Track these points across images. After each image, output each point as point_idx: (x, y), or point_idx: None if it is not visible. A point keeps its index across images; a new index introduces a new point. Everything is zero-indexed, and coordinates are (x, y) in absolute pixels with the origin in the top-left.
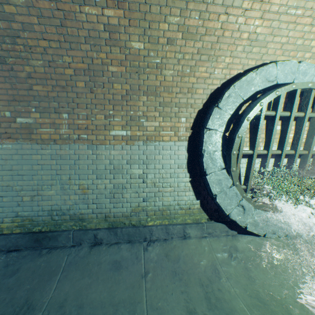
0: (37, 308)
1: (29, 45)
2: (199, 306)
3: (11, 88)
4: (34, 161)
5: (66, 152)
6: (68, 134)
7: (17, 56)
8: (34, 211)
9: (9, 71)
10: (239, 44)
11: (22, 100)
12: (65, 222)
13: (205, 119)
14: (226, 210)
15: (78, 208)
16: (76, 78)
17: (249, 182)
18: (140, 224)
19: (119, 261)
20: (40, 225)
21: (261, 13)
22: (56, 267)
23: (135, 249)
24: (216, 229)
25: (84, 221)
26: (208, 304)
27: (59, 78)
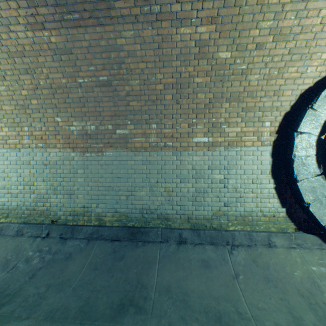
0: (149, 289)
1: (130, 68)
2: (305, 315)
3: (113, 106)
4: (128, 166)
5: (154, 158)
6: (156, 142)
7: (120, 79)
8: (128, 209)
9: (113, 91)
10: None
11: (121, 114)
12: (153, 220)
13: (294, 122)
14: (321, 220)
15: (164, 209)
16: (164, 92)
17: None
18: (220, 228)
19: (207, 260)
20: (133, 221)
21: None
22: (152, 258)
23: (220, 251)
24: (306, 241)
25: (169, 221)
26: (315, 315)
27: (151, 94)
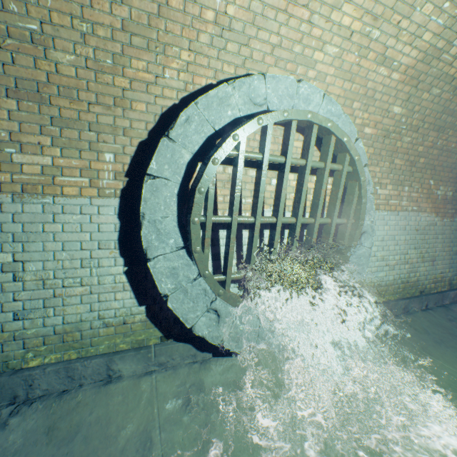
0: None
1: None
2: None
3: None
4: None
5: None
6: None
7: None
8: None
9: None
10: (203, 30)
11: None
12: None
13: (152, 158)
14: (186, 321)
15: None
16: None
17: (228, 269)
18: (6, 368)
19: None
20: None
21: None
22: None
23: None
24: (174, 355)
25: None
26: None
27: None
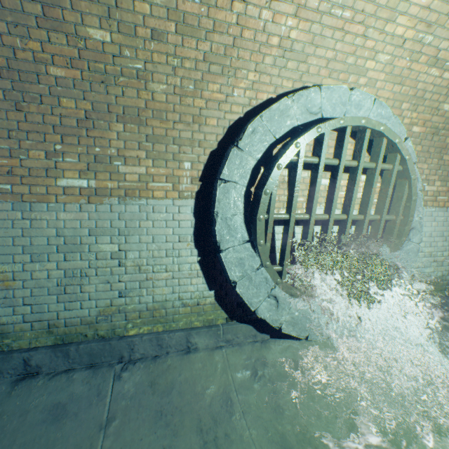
0: None
1: None
2: None
3: None
4: None
5: None
6: None
7: None
8: None
9: None
10: (268, 53)
11: None
12: None
13: (222, 165)
14: (251, 304)
15: None
16: None
17: (285, 261)
18: (113, 335)
19: (65, 404)
20: None
21: (294, 7)
22: None
23: (99, 379)
24: (238, 334)
25: (6, 337)
26: None
27: None
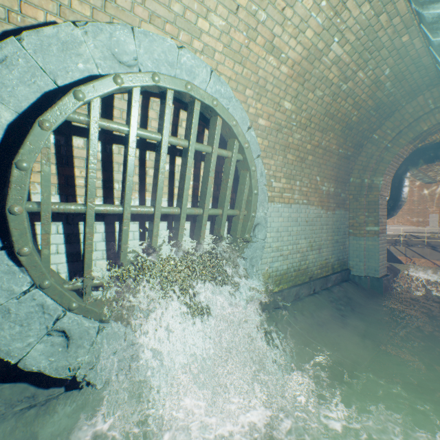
0: None
1: None
2: None
3: None
4: None
5: None
6: None
7: None
8: None
9: None
10: None
11: None
12: None
13: None
14: (7, 354)
15: None
16: None
17: (86, 274)
18: None
19: None
20: None
21: None
22: None
23: None
24: None
25: None
26: None
27: None
